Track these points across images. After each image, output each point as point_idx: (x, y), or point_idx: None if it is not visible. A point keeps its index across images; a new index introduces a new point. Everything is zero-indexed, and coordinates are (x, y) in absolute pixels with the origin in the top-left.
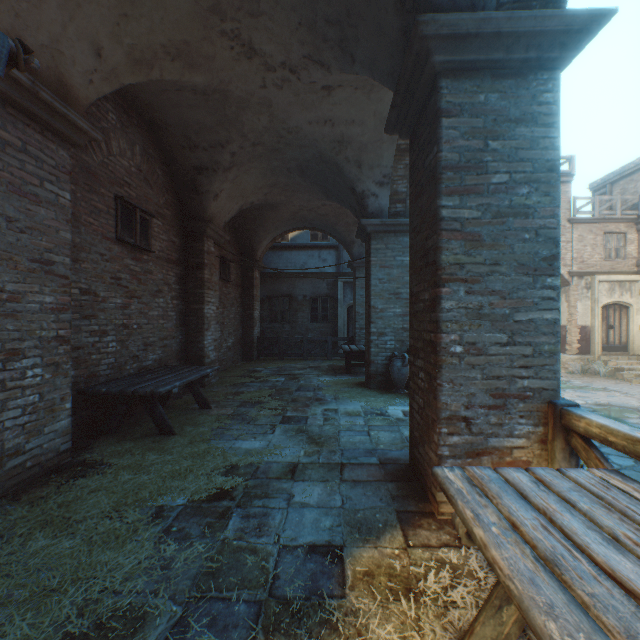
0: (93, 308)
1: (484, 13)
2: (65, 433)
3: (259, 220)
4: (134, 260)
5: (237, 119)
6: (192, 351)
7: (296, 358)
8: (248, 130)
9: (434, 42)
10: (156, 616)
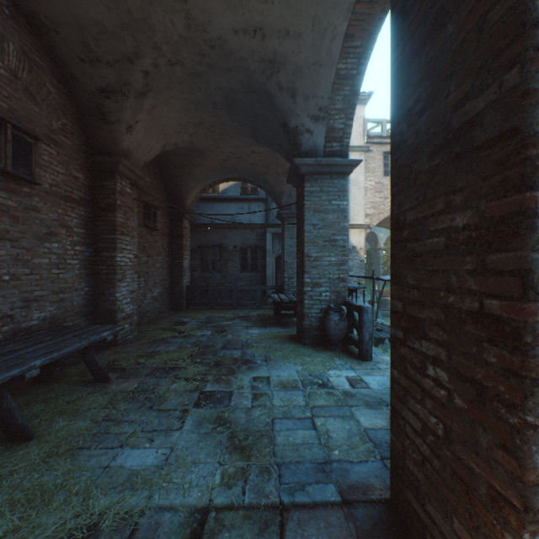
0: None
1: None
2: None
3: (187, 168)
4: (4, 191)
5: (145, 20)
6: (102, 305)
7: (226, 307)
8: (161, 39)
9: None
10: None
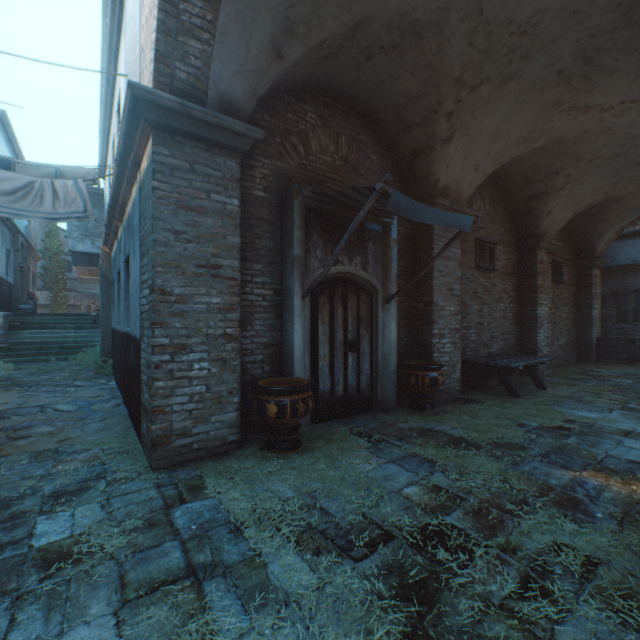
0: (463, 312)
1: None
2: (457, 381)
3: (597, 215)
4: (484, 278)
5: (571, 150)
6: (525, 345)
7: None
8: (583, 154)
9: None
10: (531, 449)
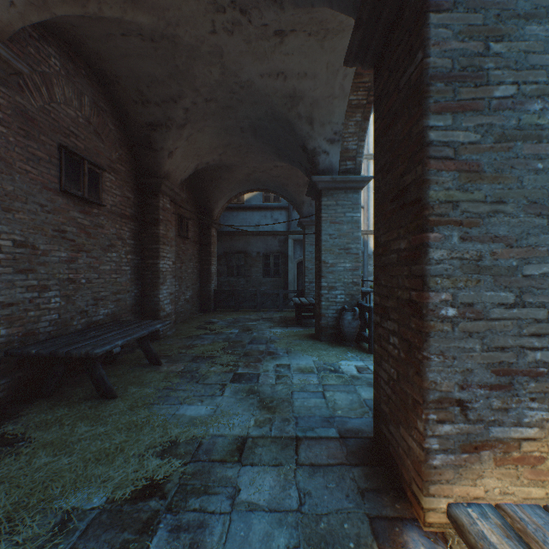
0: (30, 262)
1: None
2: None
3: (215, 181)
4: (82, 213)
5: (188, 71)
6: (147, 305)
7: (250, 309)
8: (200, 84)
9: None
10: None
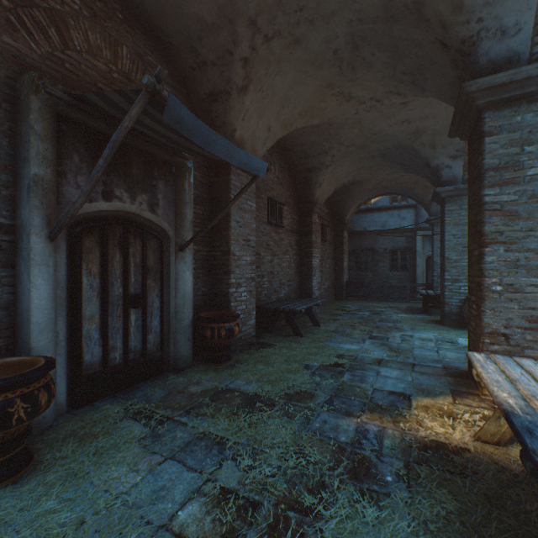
0: (258, 262)
1: (514, 70)
2: (253, 326)
3: (347, 193)
4: (275, 233)
5: (337, 135)
6: (304, 289)
7: (377, 300)
8: (344, 139)
9: (476, 93)
10: (318, 396)
